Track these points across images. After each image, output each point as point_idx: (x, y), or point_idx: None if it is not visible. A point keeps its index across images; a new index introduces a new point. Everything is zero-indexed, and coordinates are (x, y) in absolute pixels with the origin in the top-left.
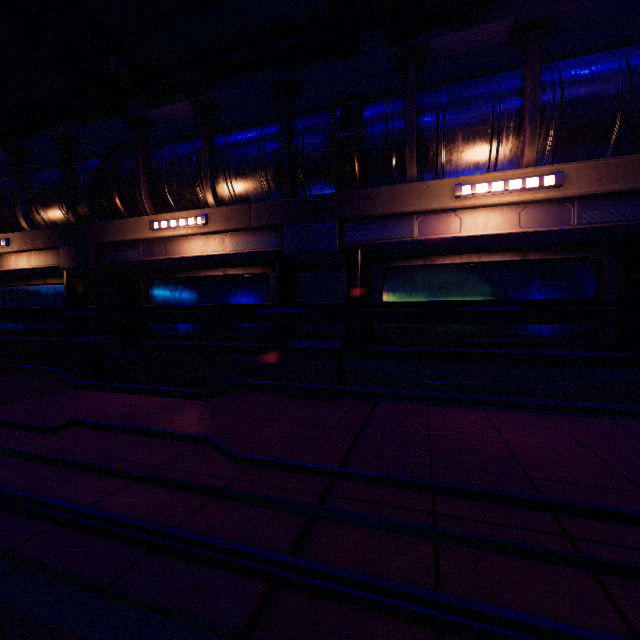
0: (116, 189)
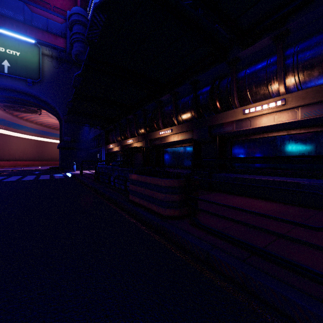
0: (218, 98)
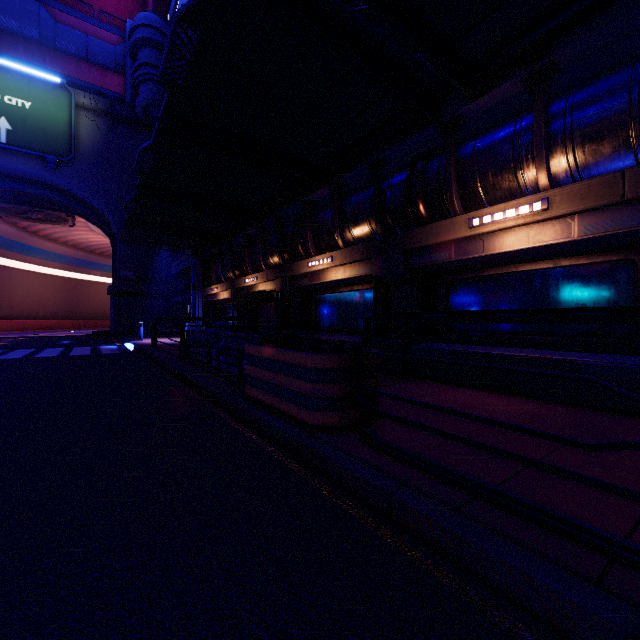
0: (421, 196)
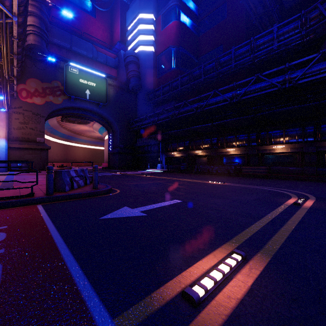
0: (260, 140)
